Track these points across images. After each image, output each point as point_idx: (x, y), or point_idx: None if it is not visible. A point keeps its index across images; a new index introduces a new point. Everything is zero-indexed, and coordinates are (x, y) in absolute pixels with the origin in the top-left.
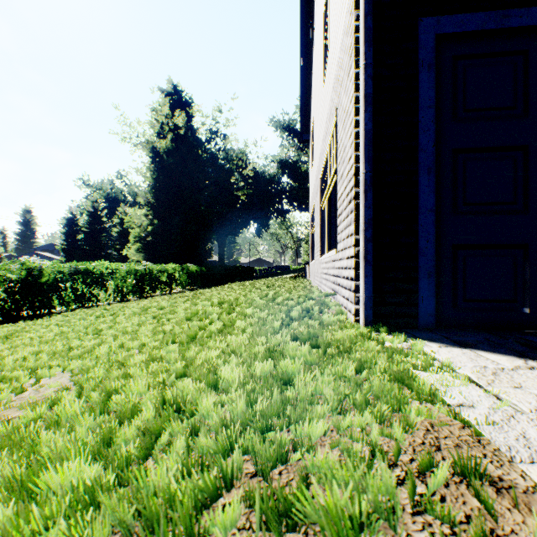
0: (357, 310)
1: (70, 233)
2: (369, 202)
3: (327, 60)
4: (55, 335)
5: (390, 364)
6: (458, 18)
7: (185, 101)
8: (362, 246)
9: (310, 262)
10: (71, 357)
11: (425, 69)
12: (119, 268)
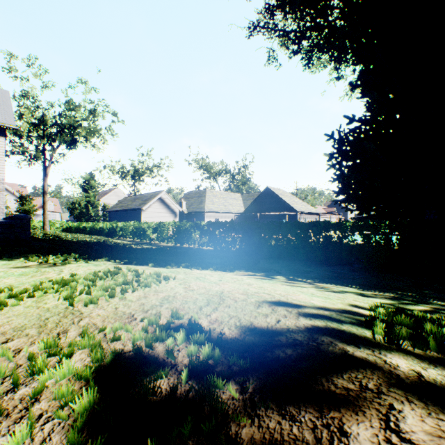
0: None
1: None
2: None
3: None
4: None
5: None
6: None
7: None
8: None
9: None
10: None
11: None
12: (127, 224)
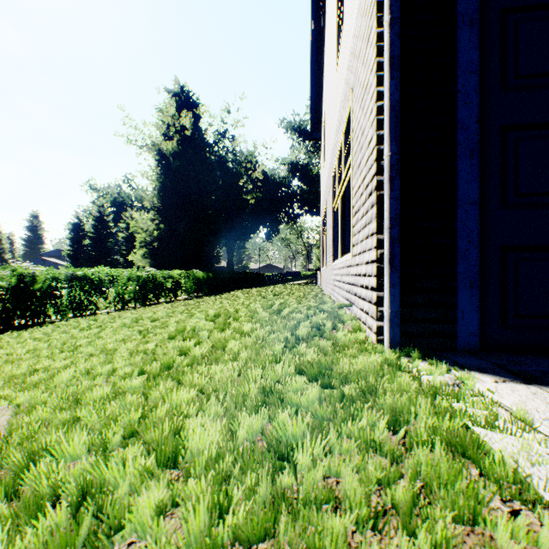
0: (380, 328)
1: (76, 239)
2: (396, 192)
3: (341, 40)
4: (27, 352)
5: (439, 418)
6: None
7: (192, 102)
8: (386, 247)
9: (322, 268)
10: (24, 386)
11: (466, 25)
12: (120, 274)
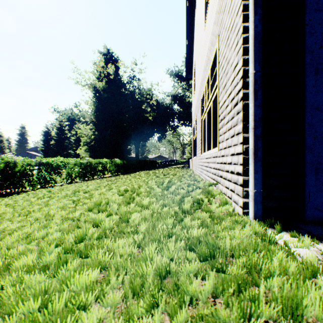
0: (245, 203)
1: (46, 140)
2: (259, 101)
3: (208, 8)
4: None
5: None
6: None
7: (114, 59)
8: (251, 143)
9: (193, 157)
10: None
11: None
12: (69, 161)
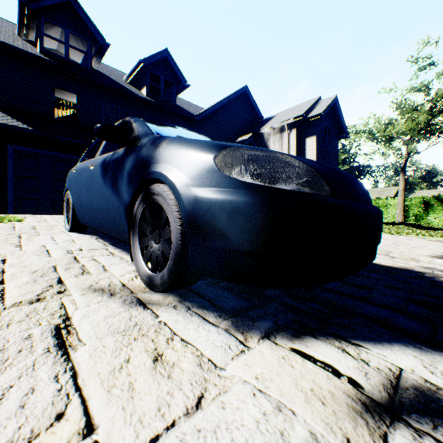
0: None
1: None
2: None
3: None
4: None
5: None
6: (20, 147)
7: None
8: None
9: None
10: None
11: (10, 156)
12: None
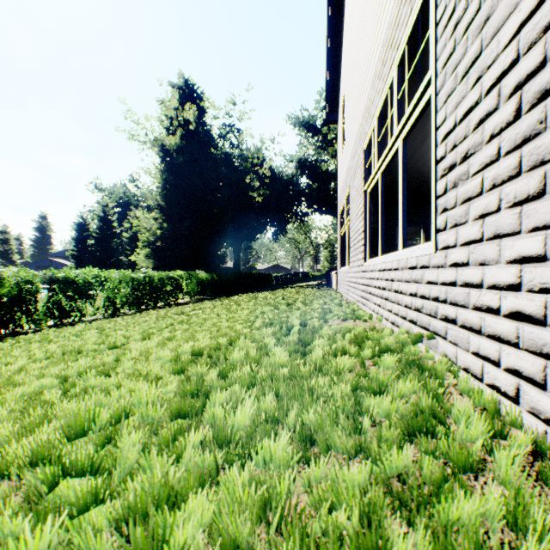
0: None
1: (81, 239)
2: None
3: None
4: None
5: None
6: None
7: (196, 96)
8: None
9: (339, 268)
10: None
11: None
12: (110, 275)
